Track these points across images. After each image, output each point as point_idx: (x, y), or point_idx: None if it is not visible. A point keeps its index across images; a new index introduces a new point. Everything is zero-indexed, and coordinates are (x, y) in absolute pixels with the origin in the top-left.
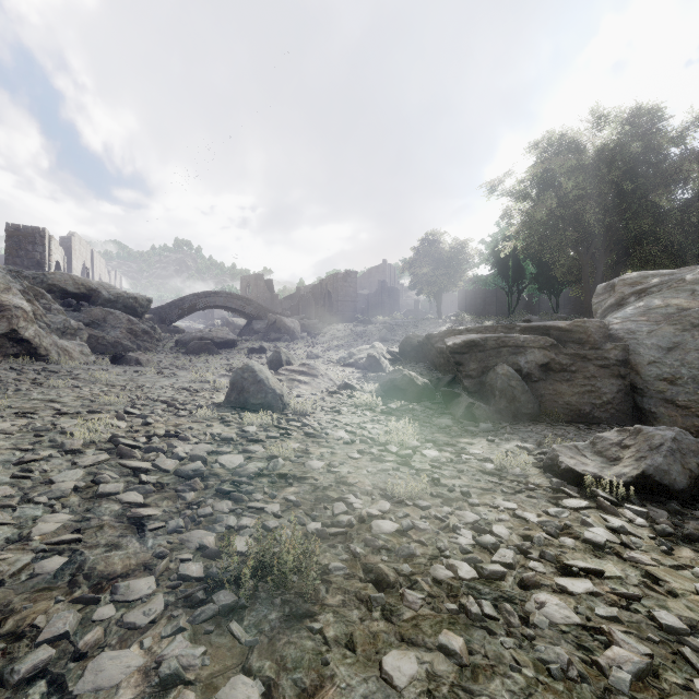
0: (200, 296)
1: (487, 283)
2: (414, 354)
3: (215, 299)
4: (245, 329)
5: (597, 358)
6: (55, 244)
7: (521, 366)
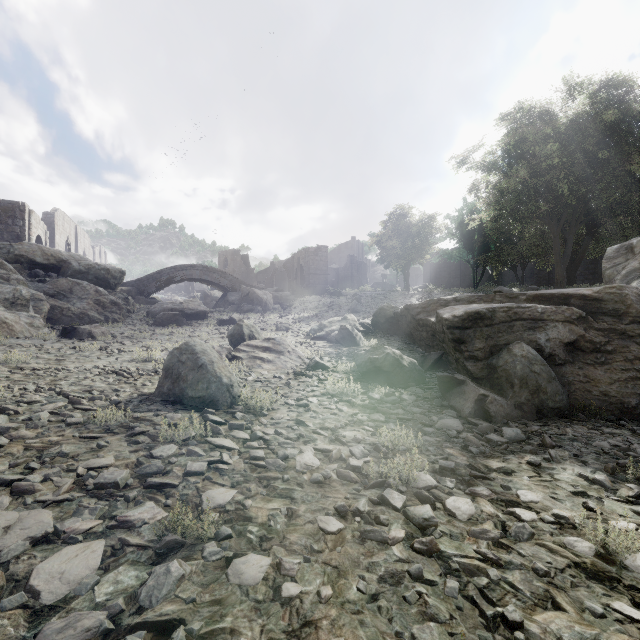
0: (177, 269)
1: (453, 256)
2: (388, 326)
3: (192, 272)
4: (220, 301)
5: None
6: (35, 218)
7: (541, 345)
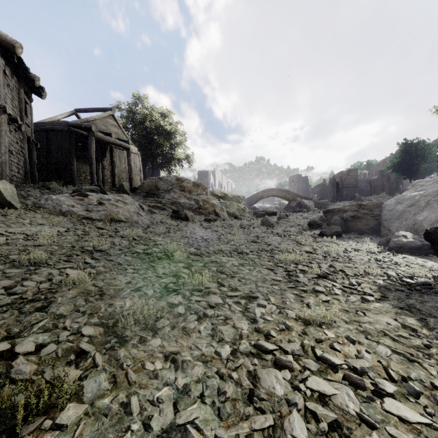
0: (265, 191)
1: None
2: None
3: (272, 192)
4: (286, 206)
5: (371, 214)
6: (211, 175)
7: (344, 217)
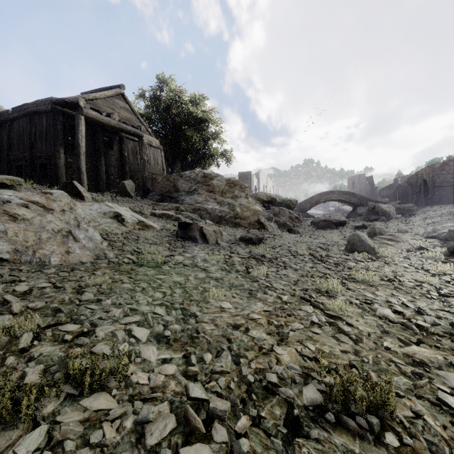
0: (321, 195)
1: None
2: None
3: (331, 196)
4: (351, 213)
5: None
6: (254, 177)
7: None
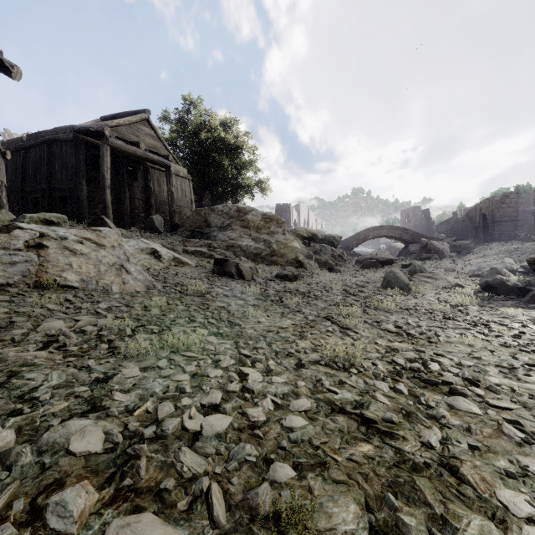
0: (370, 230)
1: None
2: None
3: (380, 231)
4: (402, 251)
5: None
6: (293, 210)
7: None
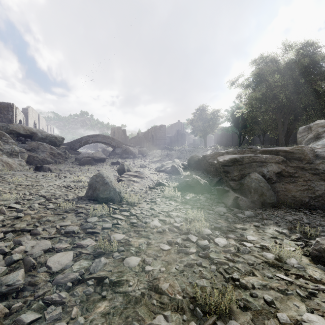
0: (90, 137)
1: (228, 130)
2: (195, 165)
3: (97, 138)
4: (111, 152)
5: (311, 169)
6: (19, 111)
7: (265, 173)
